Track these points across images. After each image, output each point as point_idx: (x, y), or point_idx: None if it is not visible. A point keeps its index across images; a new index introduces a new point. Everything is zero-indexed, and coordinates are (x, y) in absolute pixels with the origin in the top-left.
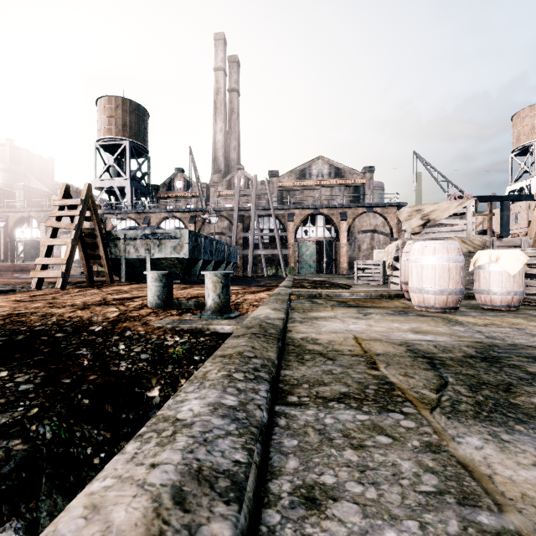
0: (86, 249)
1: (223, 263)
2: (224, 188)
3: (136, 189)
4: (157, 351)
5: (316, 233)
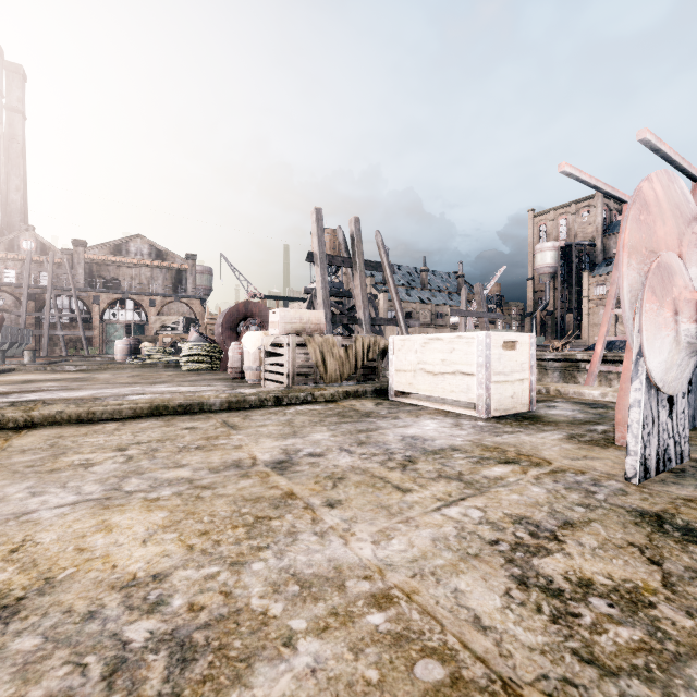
0: None
1: (16, 344)
2: (3, 248)
3: None
4: None
5: (126, 316)
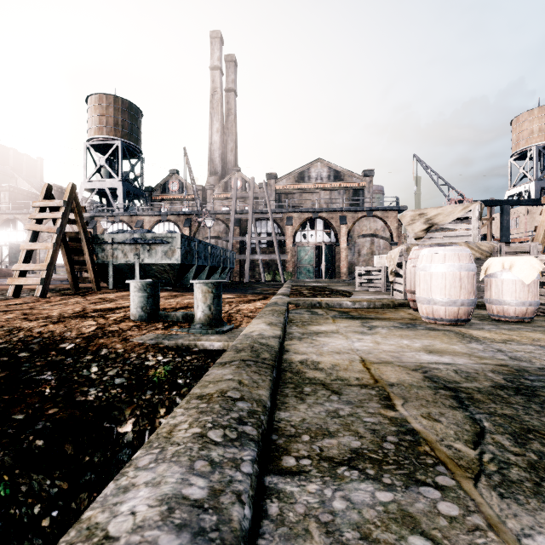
0: (70, 254)
1: (218, 268)
2: (221, 190)
3: (129, 191)
4: (135, 373)
5: (316, 237)
